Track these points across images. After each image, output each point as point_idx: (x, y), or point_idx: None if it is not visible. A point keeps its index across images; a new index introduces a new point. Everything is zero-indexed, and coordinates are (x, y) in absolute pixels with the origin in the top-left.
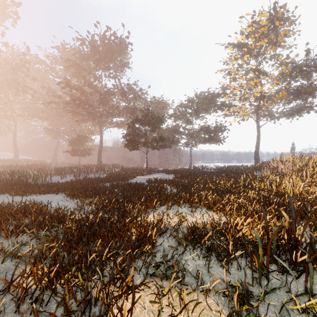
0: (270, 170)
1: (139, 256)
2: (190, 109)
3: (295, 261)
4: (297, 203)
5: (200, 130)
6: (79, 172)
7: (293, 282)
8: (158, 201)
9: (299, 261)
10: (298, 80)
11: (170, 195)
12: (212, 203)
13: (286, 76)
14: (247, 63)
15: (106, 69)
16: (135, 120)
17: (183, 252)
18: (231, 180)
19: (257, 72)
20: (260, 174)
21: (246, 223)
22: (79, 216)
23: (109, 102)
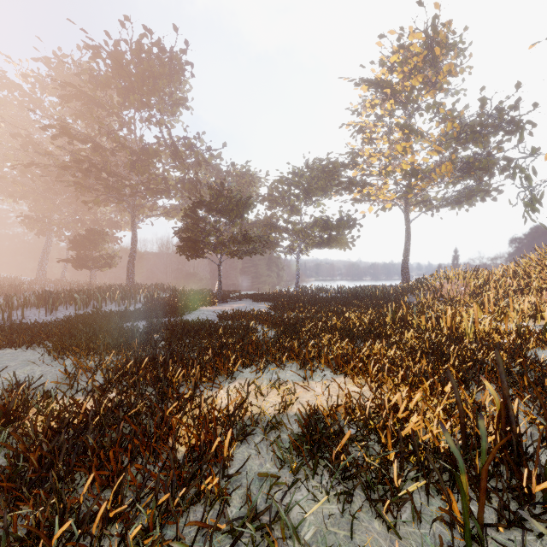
0: (429, 293)
1: (191, 503)
2: (297, 188)
3: (527, 491)
4: (490, 354)
5: (314, 225)
6: (85, 300)
7: (533, 546)
8: (239, 359)
9: (535, 490)
10: (468, 147)
11: (263, 346)
12: (342, 360)
13: (449, 140)
14: (391, 113)
15: (144, 108)
16: (198, 203)
17: (291, 485)
18: (369, 311)
19: (407, 130)
20: (413, 299)
21: (413, 402)
22: (59, 404)
23: (148, 169)
